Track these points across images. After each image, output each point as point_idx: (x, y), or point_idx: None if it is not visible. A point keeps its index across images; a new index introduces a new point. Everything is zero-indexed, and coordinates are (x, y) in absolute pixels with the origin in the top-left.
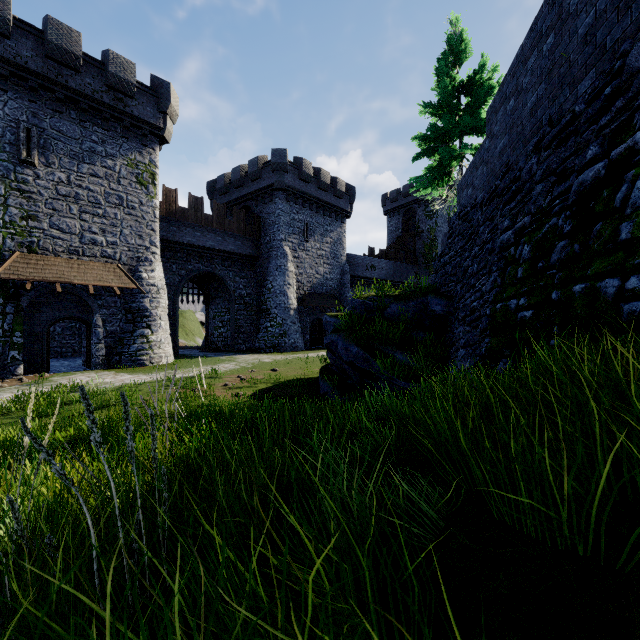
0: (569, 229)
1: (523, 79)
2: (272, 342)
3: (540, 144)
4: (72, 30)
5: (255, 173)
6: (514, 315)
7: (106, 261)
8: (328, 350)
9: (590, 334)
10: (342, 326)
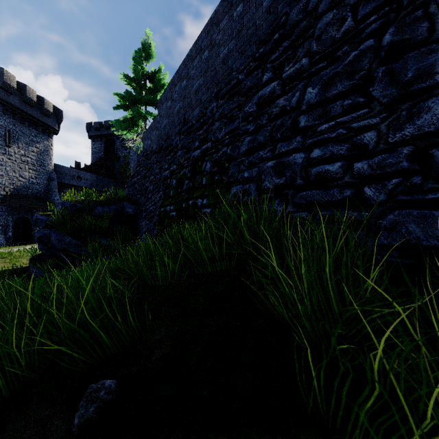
0: (189, 176)
1: (174, 94)
2: None
3: (181, 131)
4: None
5: None
6: (169, 214)
7: None
8: (40, 242)
9: (194, 222)
10: (54, 222)
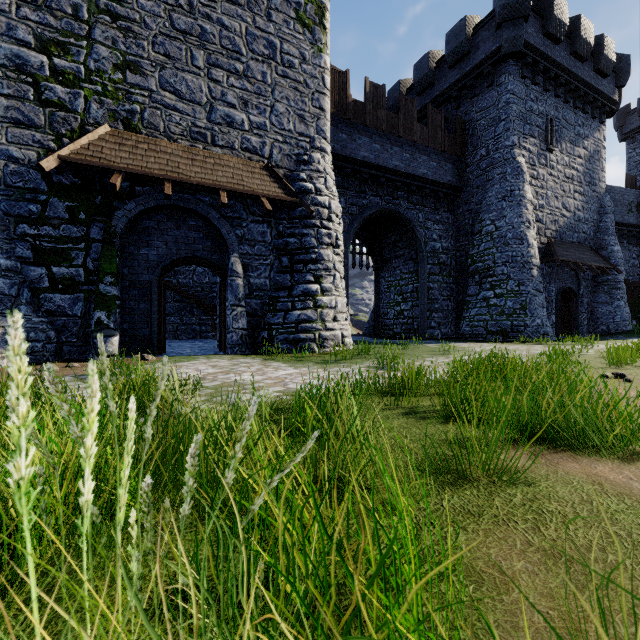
0: None
1: None
2: (499, 324)
3: None
4: None
5: (459, 47)
6: None
7: (248, 158)
8: None
9: None
10: None
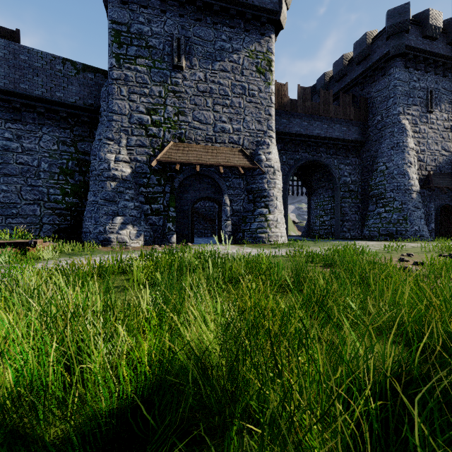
0: None
1: None
2: (387, 229)
3: None
4: None
5: (362, 52)
6: None
7: (232, 146)
8: None
9: None
10: None
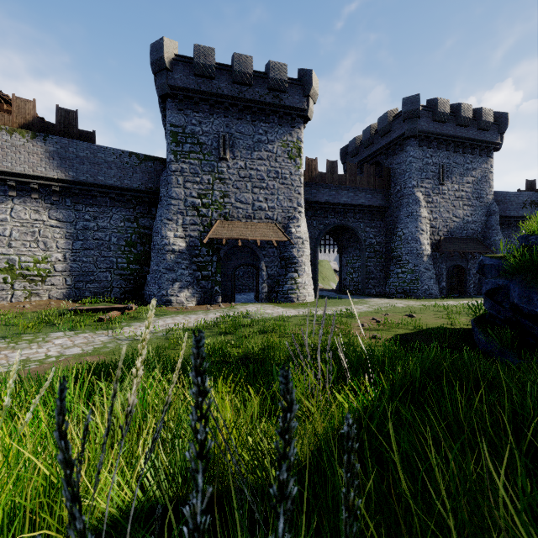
0: None
1: None
2: (403, 288)
3: None
4: (247, 57)
5: (385, 128)
6: None
7: (268, 221)
8: (489, 298)
9: None
10: (513, 269)
